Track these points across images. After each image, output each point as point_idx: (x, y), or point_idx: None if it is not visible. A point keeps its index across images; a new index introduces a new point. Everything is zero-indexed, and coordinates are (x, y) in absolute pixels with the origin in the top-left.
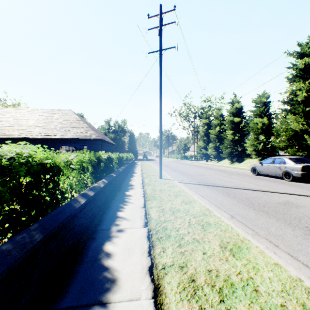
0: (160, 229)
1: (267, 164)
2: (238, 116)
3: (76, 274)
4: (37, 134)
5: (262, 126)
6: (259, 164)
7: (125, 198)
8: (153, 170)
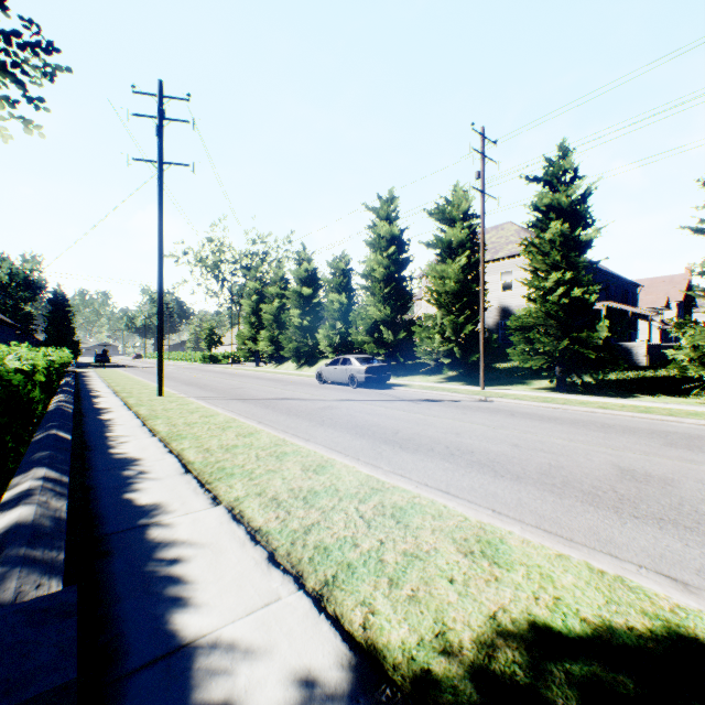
0: (174, 436)
1: (334, 367)
2: (309, 286)
3: (96, 463)
4: None
5: (341, 307)
6: (327, 367)
7: (105, 422)
8: (139, 385)
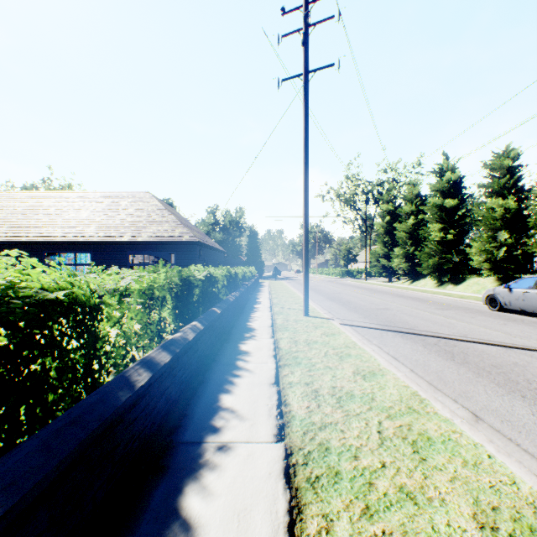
0: (313, 451)
1: (522, 290)
2: (452, 197)
3: None
4: (92, 235)
5: (505, 213)
6: (505, 289)
7: (237, 360)
8: (291, 298)
